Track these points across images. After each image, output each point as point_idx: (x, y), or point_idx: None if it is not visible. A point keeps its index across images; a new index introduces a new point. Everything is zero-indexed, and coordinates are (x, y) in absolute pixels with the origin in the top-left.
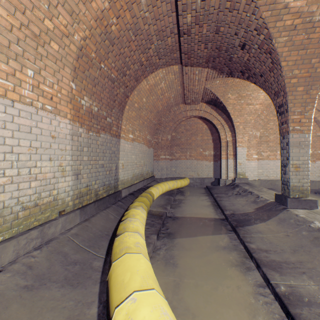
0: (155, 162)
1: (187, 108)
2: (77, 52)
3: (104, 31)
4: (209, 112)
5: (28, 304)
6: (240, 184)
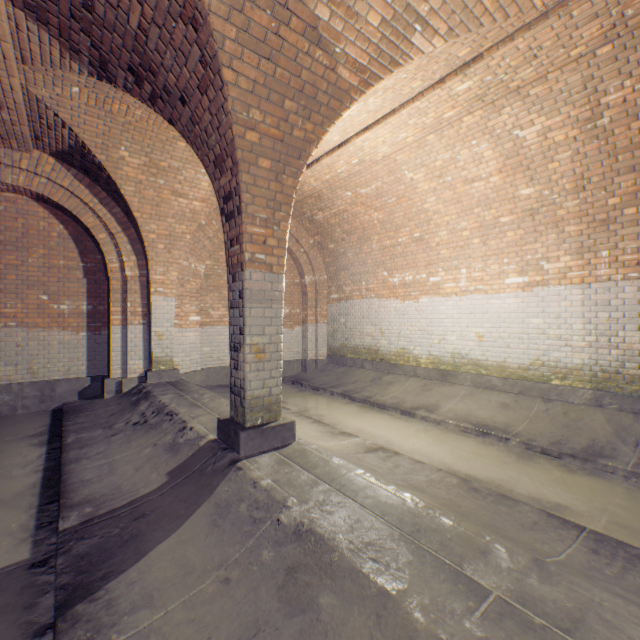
0: None
1: None
2: None
3: None
4: (69, 187)
5: None
6: (157, 390)
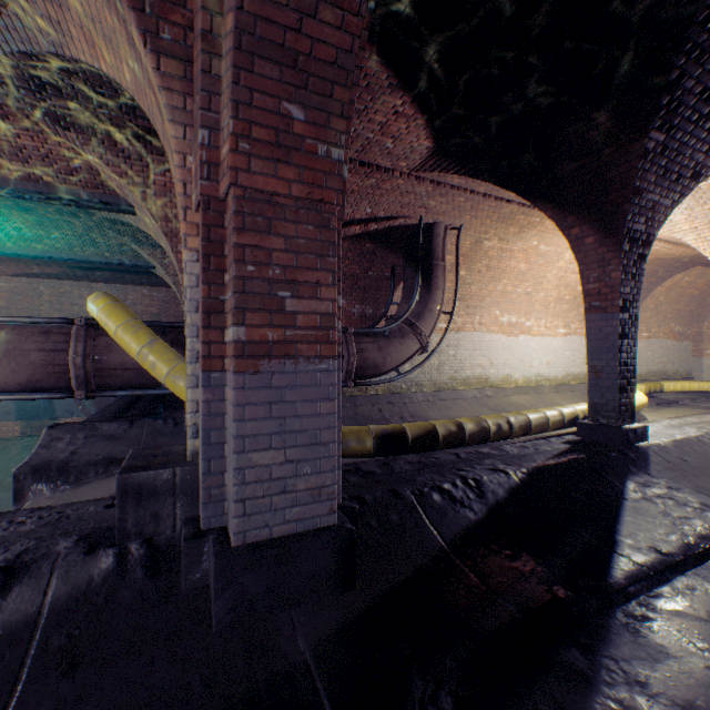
0: (694, 360)
1: None
2: None
3: None
4: None
5: None
6: None
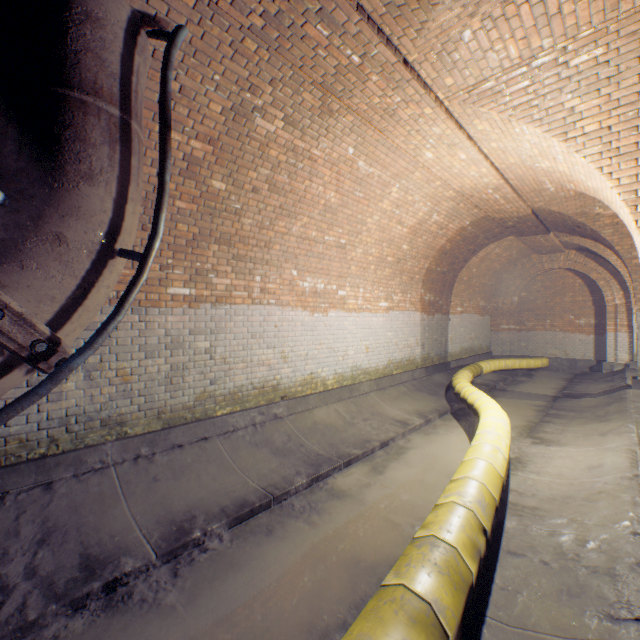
0: (492, 334)
1: (543, 258)
2: (425, 272)
3: (441, 252)
4: (581, 262)
5: (419, 393)
6: (629, 370)
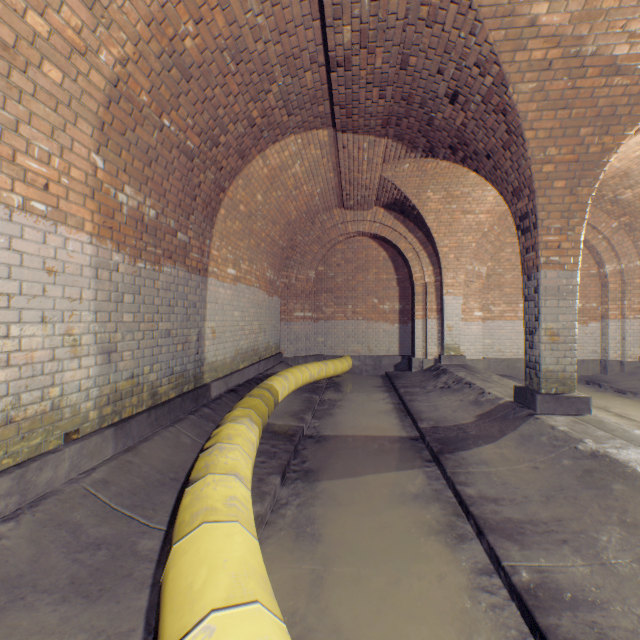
0: (284, 325)
1: (348, 216)
2: (106, 90)
3: (168, 48)
4: (390, 225)
5: None
6: (450, 368)
